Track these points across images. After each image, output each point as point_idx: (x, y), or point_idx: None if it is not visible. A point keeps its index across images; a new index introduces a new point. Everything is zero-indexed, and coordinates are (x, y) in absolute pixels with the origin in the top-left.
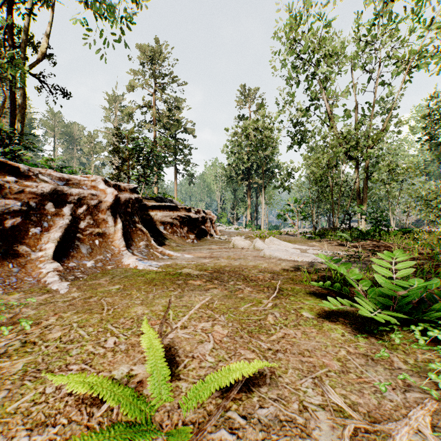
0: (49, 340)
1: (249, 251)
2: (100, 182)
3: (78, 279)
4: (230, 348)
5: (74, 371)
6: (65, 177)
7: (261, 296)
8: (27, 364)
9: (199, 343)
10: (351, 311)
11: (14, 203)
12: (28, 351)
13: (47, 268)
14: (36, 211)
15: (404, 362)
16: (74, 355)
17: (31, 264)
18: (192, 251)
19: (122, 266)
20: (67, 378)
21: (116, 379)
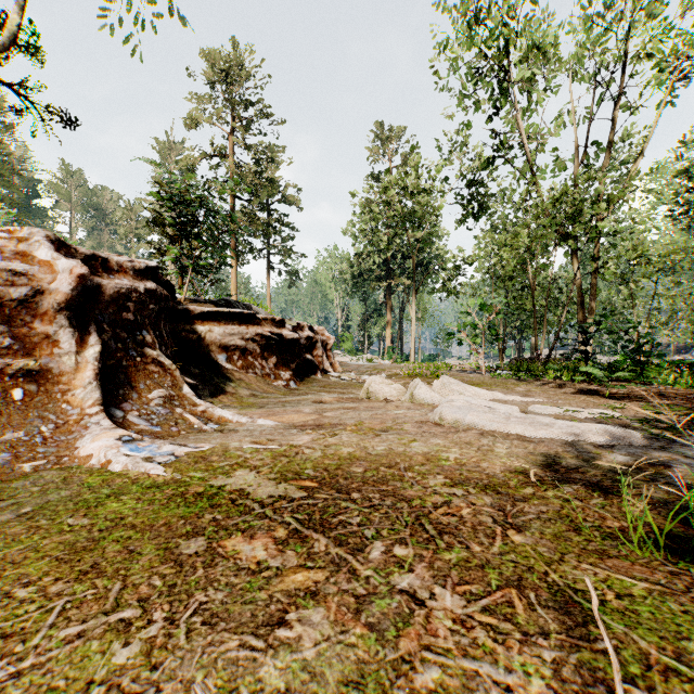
0: None
1: (404, 409)
2: (41, 243)
3: None
4: None
5: None
6: None
7: (530, 685)
8: None
9: None
10: None
11: None
12: None
13: None
14: None
15: None
16: None
17: None
18: (279, 407)
19: (73, 460)
20: None
21: None
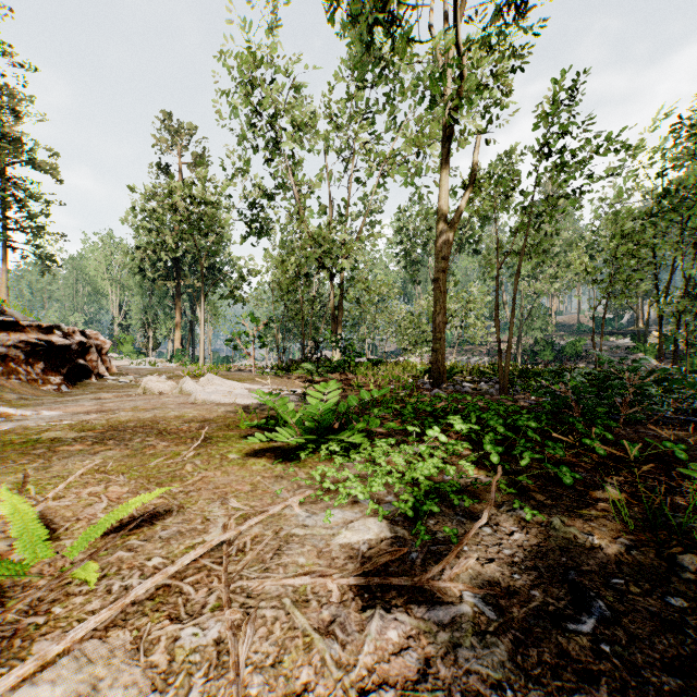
0: None
1: (173, 398)
2: None
3: None
4: None
5: None
6: None
7: (181, 448)
8: None
9: (86, 507)
10: (282, 446)
11: None
12: None
13: None
14: None
15: (306, 473)
16: None
17: None
18: (59, 404)
19: None
20: None
21: None
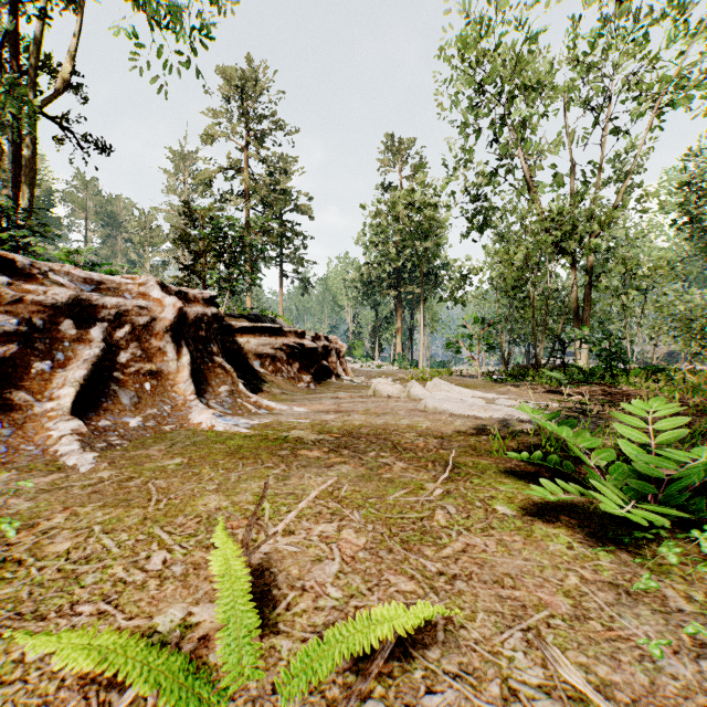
0: (48, 556)
1: (401, 402)
2: (154, 286)
3: (112, 448)
4: (370, 571)
5: (84, 617)
6: (94, 278)
7: (423, 477)
8: (0, 602)
9: (315, 562)
10: (580, 504)
11: (6, 320)
12: (7, 578)
13: (61, 429)
14: (45, 333)
15: (685, 597)
16: (88, 584)
17: (34, 422)
18: (307, 401)
19: (190, 426)
20: (59, 638)
21: (160, 632)
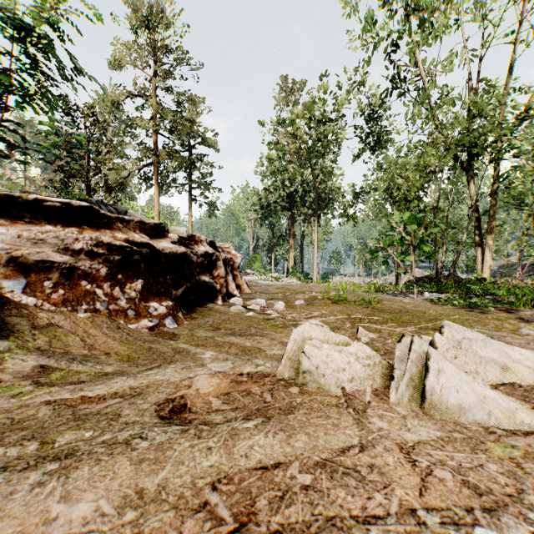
0: None
1: (463, 503)
2: None
3: None
4: None
5: None
6: None
7: None
8: None
9: None
10: None
11: None
12: None
13: None
14: None
15: None
16: None
17: None
18: None
19: None
20: None
21: None
